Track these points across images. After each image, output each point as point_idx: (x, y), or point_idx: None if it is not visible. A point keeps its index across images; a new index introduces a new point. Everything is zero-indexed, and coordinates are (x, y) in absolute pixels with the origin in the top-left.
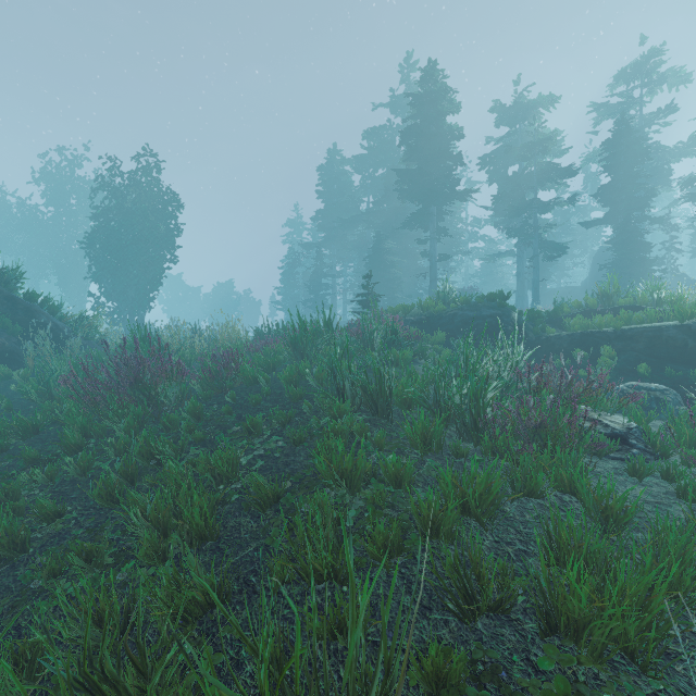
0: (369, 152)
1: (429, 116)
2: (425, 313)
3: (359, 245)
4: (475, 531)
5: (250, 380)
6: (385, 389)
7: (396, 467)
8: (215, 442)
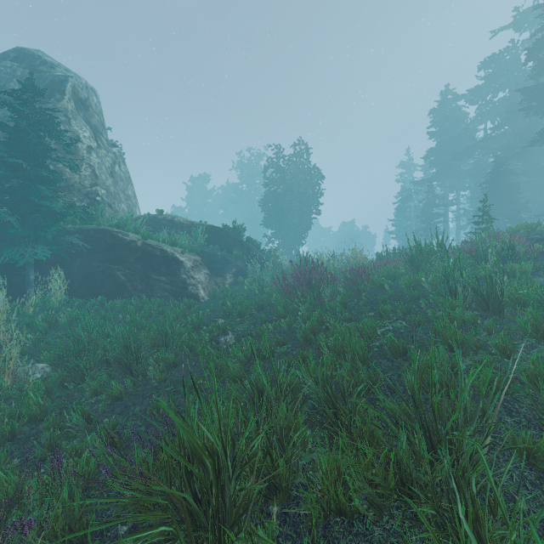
0: (486, 81)
1: None
2: None
3: (474, 172)
4: None
5: (377, 286)
6: (496, 292)
7: (503, 342)
8: (358, 320)
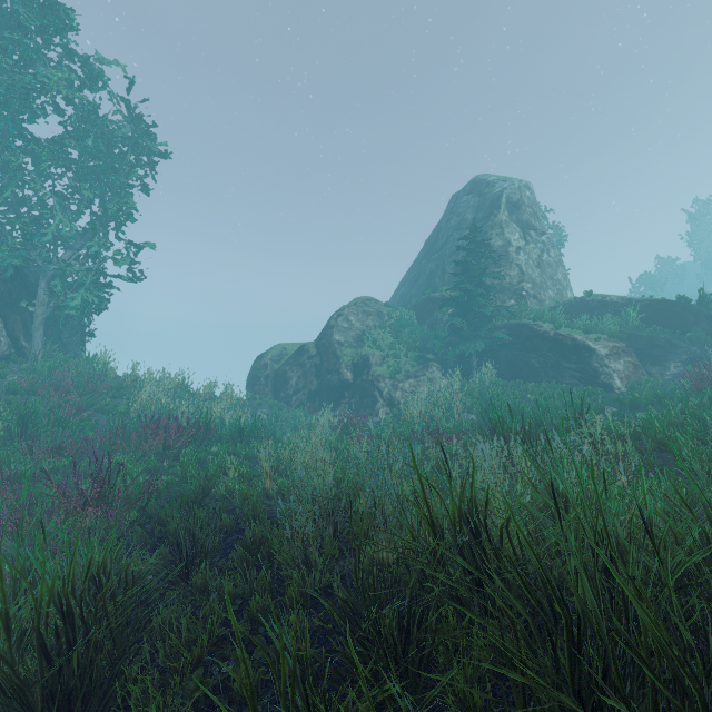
0: None
1: None
2: None
3: None
4: None
5: None
6: None
7: None
8: None
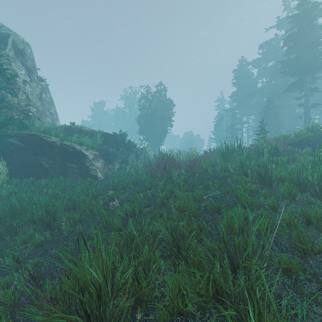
0: (262, 55)
1: (303, 25)
2: (298, 139)
3: (256, 106)
4: (315, 233)
5: (204, 170)
6: (269, 174)
7: (272, 203)
8: (193, 191)
